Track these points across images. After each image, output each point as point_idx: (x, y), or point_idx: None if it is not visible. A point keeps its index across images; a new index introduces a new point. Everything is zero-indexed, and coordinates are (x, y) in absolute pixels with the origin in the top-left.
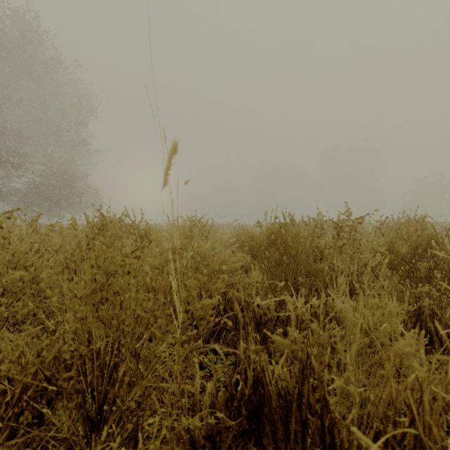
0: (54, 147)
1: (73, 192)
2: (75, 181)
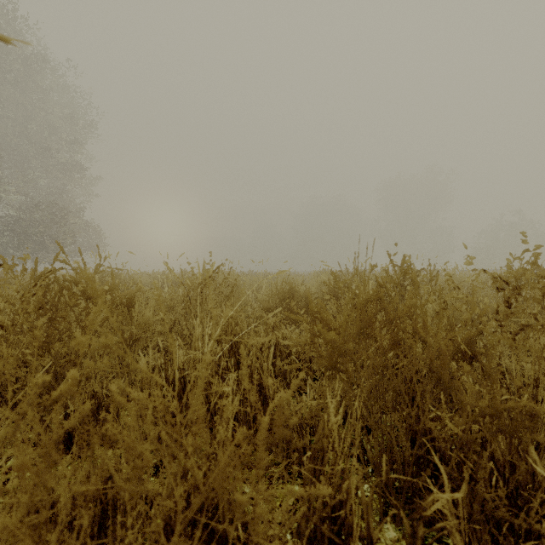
0: (39, 171)
1: (64, 230)
2: (66, 215)
